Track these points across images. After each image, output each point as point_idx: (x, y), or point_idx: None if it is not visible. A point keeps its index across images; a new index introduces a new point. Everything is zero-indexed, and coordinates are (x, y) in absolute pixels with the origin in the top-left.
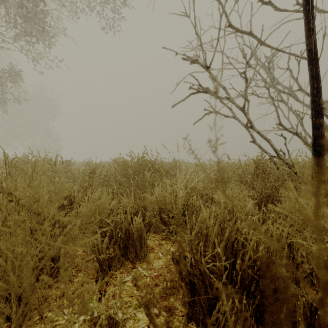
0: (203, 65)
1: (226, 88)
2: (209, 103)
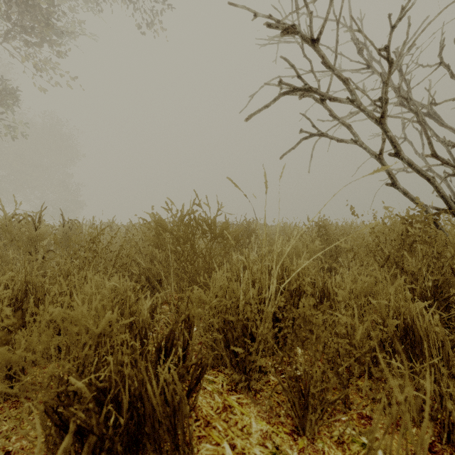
0: (305, 36)
1: (348, 81)
2: (309, 119)
